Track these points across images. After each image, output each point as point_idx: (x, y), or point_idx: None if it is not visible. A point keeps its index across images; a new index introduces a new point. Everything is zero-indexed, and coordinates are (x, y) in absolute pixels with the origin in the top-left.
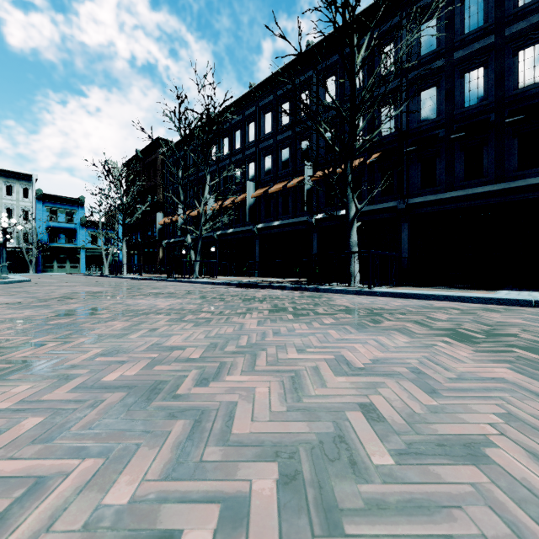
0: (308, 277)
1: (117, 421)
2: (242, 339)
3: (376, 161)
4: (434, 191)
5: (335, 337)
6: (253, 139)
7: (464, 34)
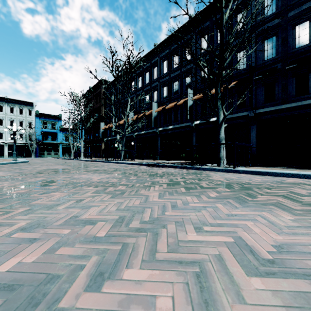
0: (192, 160)
1: None
2: (145, 213)
3: (234, 86)
4: (274, 104)
5: (224, 212)
6: (156, 77)
7: (295, 0)
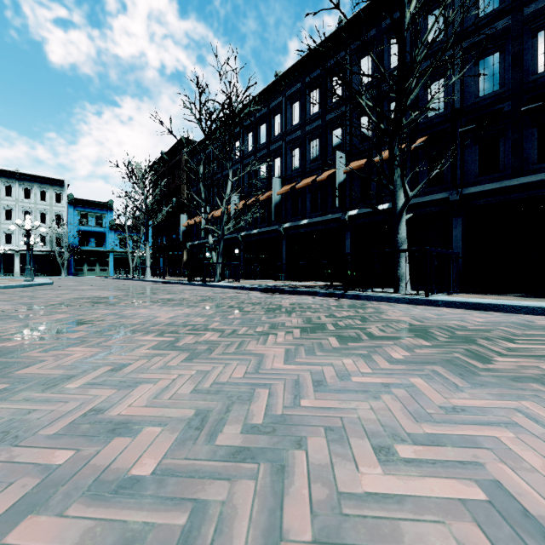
0: (345, 281)
1: None
2: (256, 401)
3: (423, 145)
4: (497, 178)
5: (435, 400)
6: (279, 132)
7: None
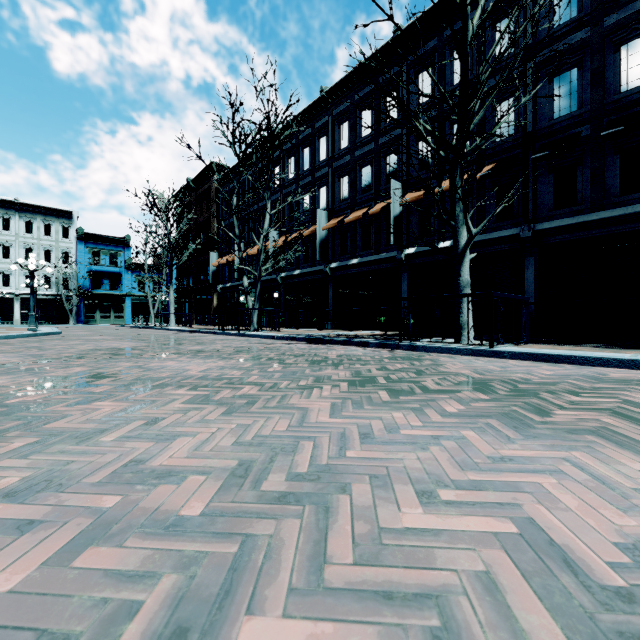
0: (400, 330)
1: None
2: (301, 452)
3: (490, 174)
4: (574, 212)
5: (484, 450)
6: (326, 157)
7: None
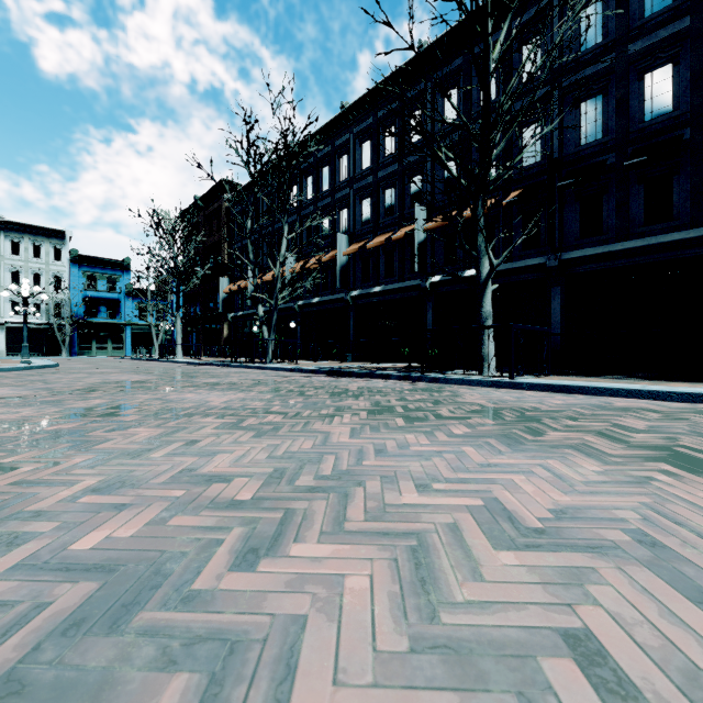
0: (422, 362)
1: (49, 670)
2: (325, 463)
3: (516, 201)
4: (600, 241)
5: (476, 460)
6: (346, 177)
7: (644, 19)
